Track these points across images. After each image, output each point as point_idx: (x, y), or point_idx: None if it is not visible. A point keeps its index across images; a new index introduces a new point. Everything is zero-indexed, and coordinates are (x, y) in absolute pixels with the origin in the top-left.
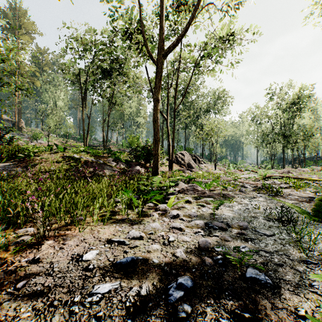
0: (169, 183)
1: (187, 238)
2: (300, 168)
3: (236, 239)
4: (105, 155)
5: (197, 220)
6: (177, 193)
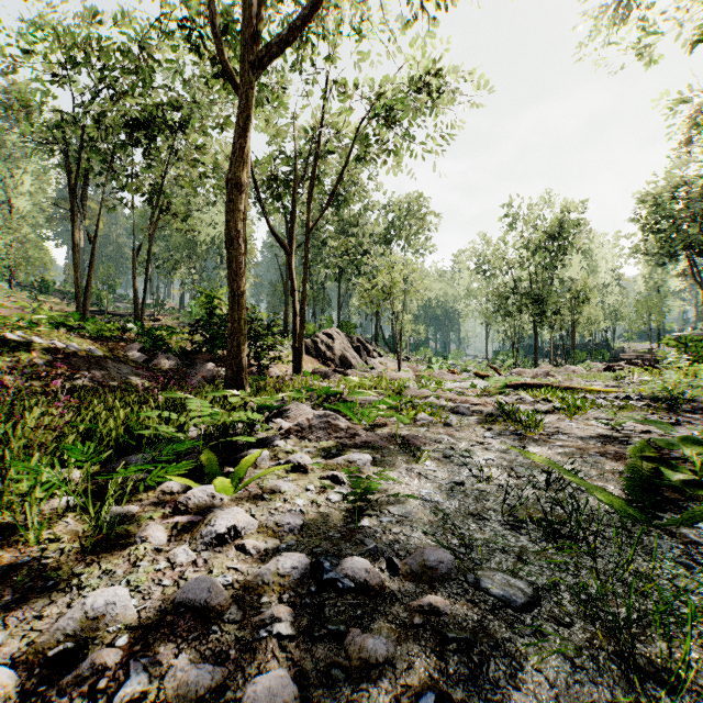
0: (247, 413)
1: (203, 676)
2: (568, 366)
3: (406, 648)
4: (132, 335)
5: (289, 554)
6: (279, 439)
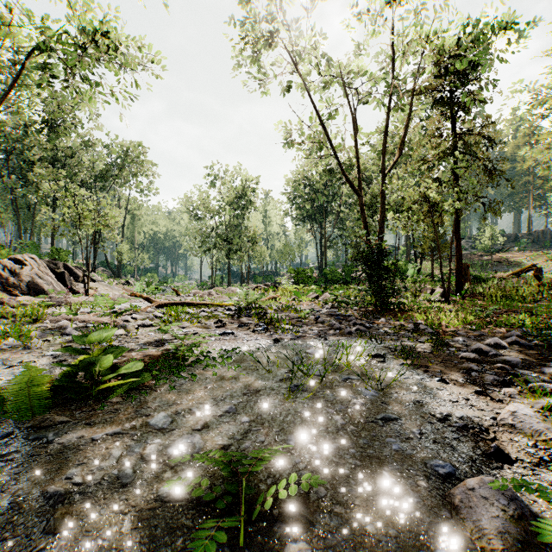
0: None
1: None
2: (231, 288)
3: None
4: None
5: None
6: None
